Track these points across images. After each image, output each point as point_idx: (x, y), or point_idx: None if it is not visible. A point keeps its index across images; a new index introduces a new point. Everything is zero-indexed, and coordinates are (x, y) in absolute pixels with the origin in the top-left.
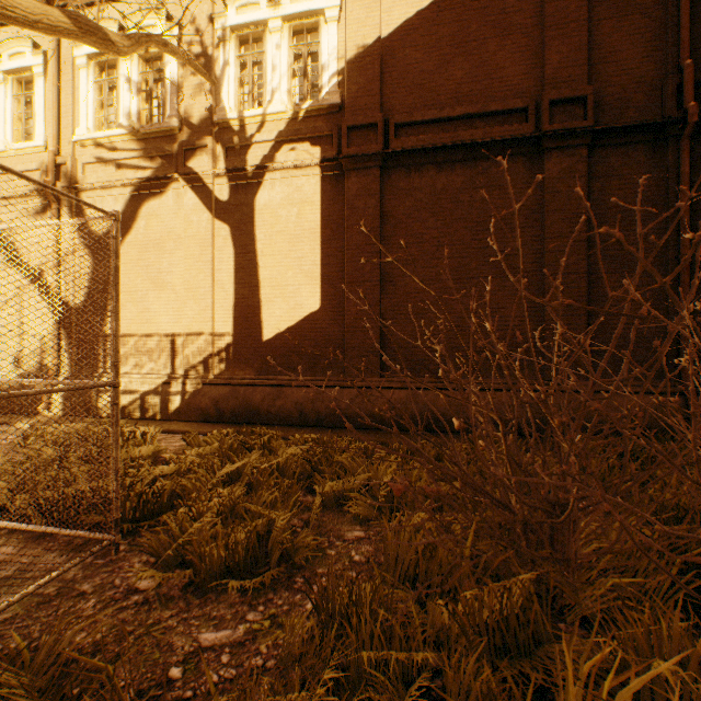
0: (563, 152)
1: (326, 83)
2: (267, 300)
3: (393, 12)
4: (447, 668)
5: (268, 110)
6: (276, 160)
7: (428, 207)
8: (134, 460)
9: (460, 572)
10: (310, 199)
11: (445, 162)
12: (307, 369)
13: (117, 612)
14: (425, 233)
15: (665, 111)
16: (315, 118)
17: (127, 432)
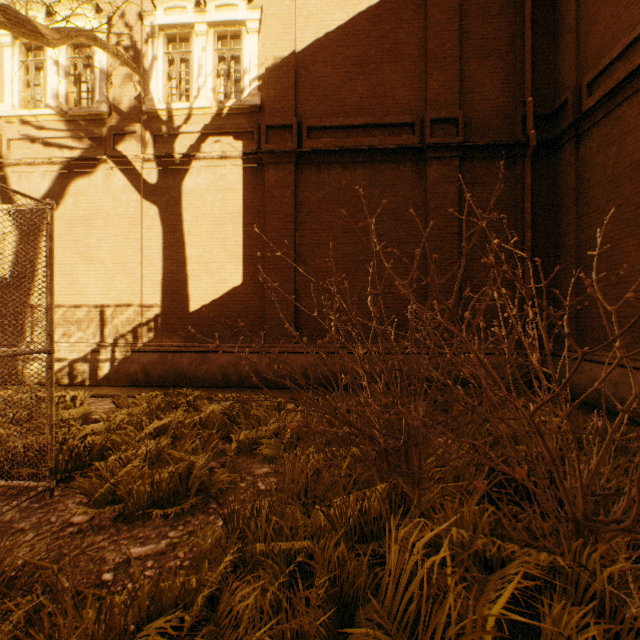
0: (441, 161)
1: (248, 86)
2: (194, 275)
3: (306, 31)
4: (317, 549)
5: (195, 104)
6: (202, 150)
7: (335, 199)
8: (65, 421)
9: (337, 488)
10: (233, 187)
11: (349, 162)
12: (230, 337)
13: (55, 541)
14: (333, 221)
15: (515, 135)
16: (238, 116)
17: (57, 396)
